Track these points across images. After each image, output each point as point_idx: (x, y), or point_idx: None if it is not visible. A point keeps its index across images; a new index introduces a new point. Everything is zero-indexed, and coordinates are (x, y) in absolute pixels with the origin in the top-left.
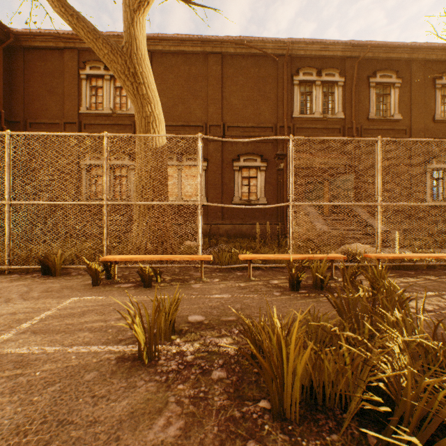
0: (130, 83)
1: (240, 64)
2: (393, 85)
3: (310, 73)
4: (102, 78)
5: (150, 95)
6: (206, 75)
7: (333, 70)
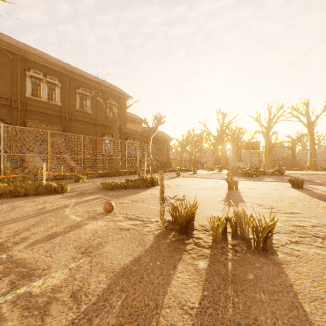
0: None
1: None
2: (88, 96)
3: (39, 73)
4: None
5: None
6: None
7: (55, 77)
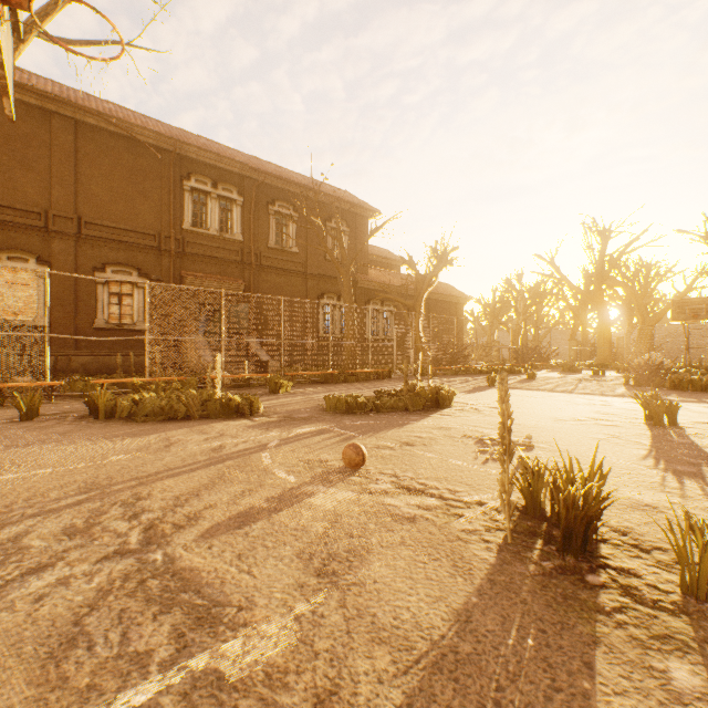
0: None
1: (107, 142)
2: (292, 217)
3: (205, 182)
4: None
5: None
6: (48, 141)
7: (231, 186)
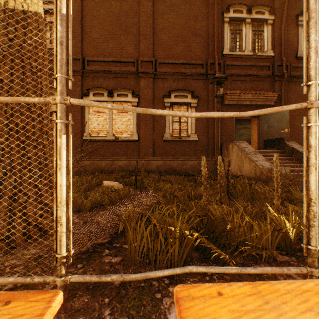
0: None
1: (171, 1)
2: None
3: (240, 11)
4: None
5: None
6: (137, 12)
7: (263, 8)
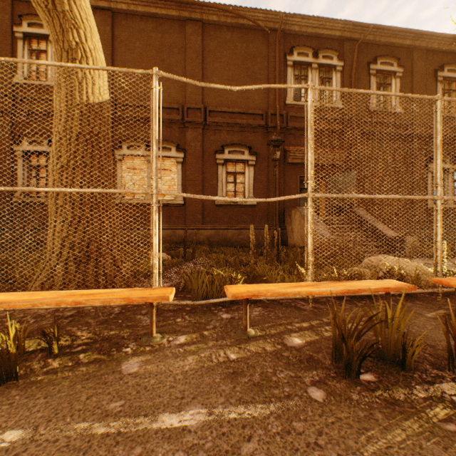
0: None
1: (224, 36)
2: (394, 74)
3: (305, 54)
4: (46, 39)
5: (78, 14)
6: (183, 47)
7: (331, 52)
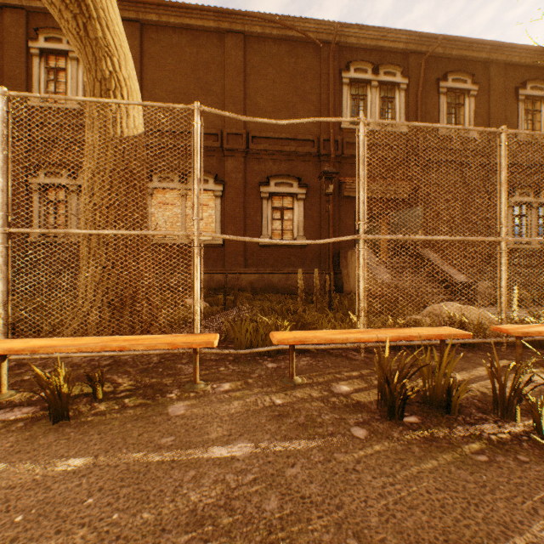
0: (72, 15)
1: (269, 50)
2: (468, 93)
3: (364, 70)
4: (66, 56)
5: (111, 41)
6: (222, 63)
7: (394, 68)
